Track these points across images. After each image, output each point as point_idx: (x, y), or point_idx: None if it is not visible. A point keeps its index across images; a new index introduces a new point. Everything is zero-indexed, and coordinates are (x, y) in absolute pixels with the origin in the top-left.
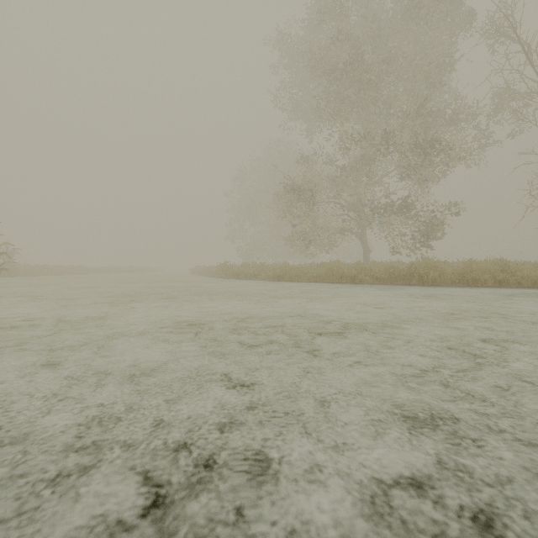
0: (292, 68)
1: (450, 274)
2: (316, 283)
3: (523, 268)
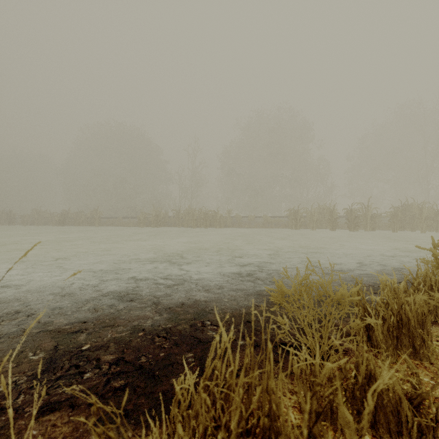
0: None
1: None
2: None
3: None
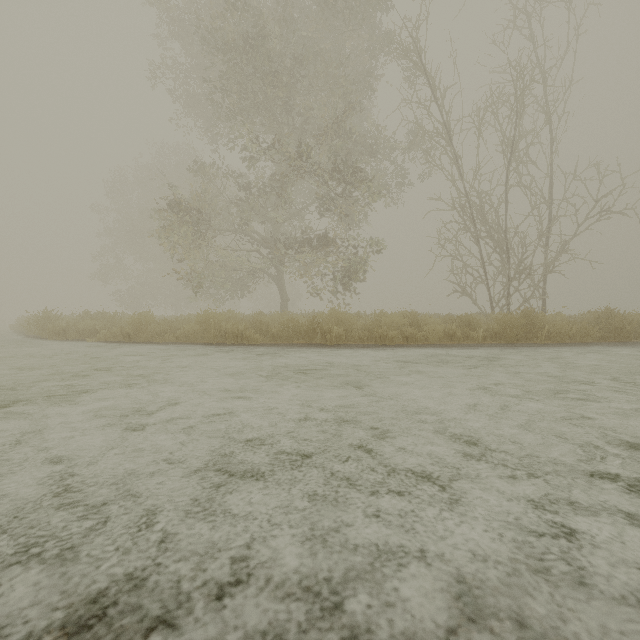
0: (184, 40)
1: (359, 329)
2: (181, 345)
3: (430, 322)
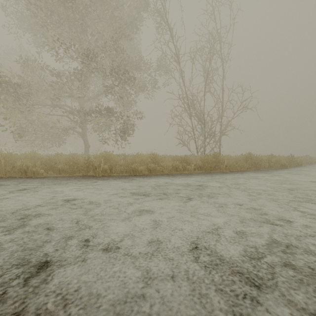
0: None
1: (122, 165)
2: None
3: (165, 160)
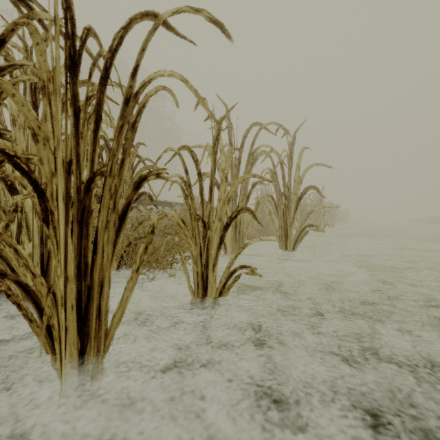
0: None
1: None
2: None
3: None
